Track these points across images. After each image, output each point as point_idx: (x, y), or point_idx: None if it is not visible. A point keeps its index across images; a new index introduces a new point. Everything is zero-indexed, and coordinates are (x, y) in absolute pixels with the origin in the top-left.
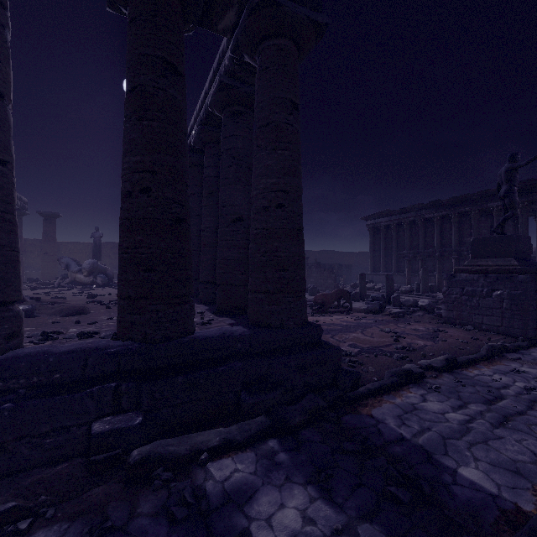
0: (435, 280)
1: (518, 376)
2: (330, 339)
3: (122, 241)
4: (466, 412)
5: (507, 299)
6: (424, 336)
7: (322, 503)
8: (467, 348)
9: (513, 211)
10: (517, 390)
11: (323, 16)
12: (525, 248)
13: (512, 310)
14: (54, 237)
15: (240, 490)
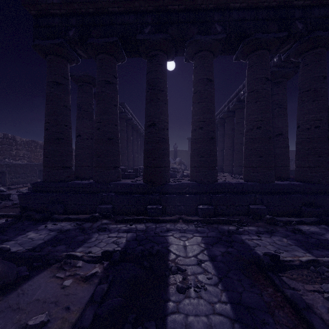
0: None
1: None
2: None
3: (248, 146)
4: None
5: None
6: None
7: None
8: None
9: None
10: None
11: None
12: None
13: None
14: None
15: (316, 232)
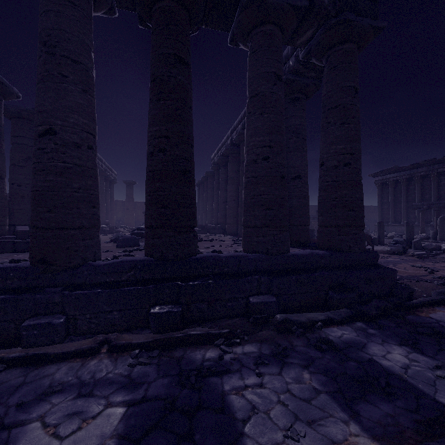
0: None
1: None
2: None
3: (249, 191)
4: None
5: None
6: None
7: (417, 354)
8: None
9: None
10: None
11: (382, 21)
12: None
13: None
14: (132, 198)
15: (353, 342)
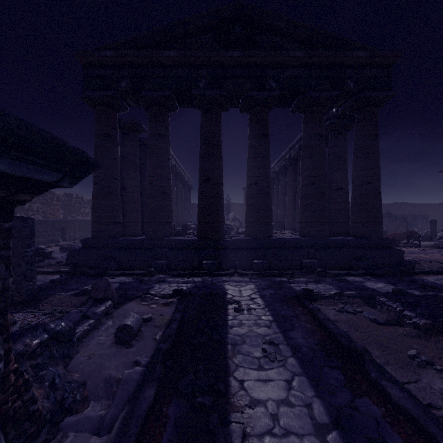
0: None
1: None
2: None
3: (303, 202)
4: None
5: None
6: None
7: (391, 286)
8: None
9: None
10: None
11: (393, 91)
12: None
13: None
14: None
15: (359, 281)
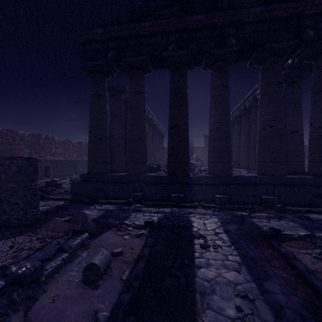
0: None
1: None
2: None
3: (261, 144)
4: None
5: None
6: None
7: None
8: None
9: None
10: None
11: None
12: None
13: None
14: None
15: None
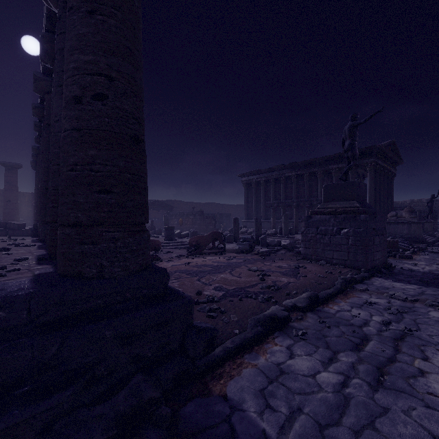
0: (293, 225)
1: (372, 308)
2: (195, 282)
3: None
4: (339, 368)
5: (352, 236)
6: (287, 272)
7: None
8: (325, 282)
9: (354, 162)
10: (377, 326)
11: None
12: (363, 193)
13: (356, 246)
14: None
15: None
